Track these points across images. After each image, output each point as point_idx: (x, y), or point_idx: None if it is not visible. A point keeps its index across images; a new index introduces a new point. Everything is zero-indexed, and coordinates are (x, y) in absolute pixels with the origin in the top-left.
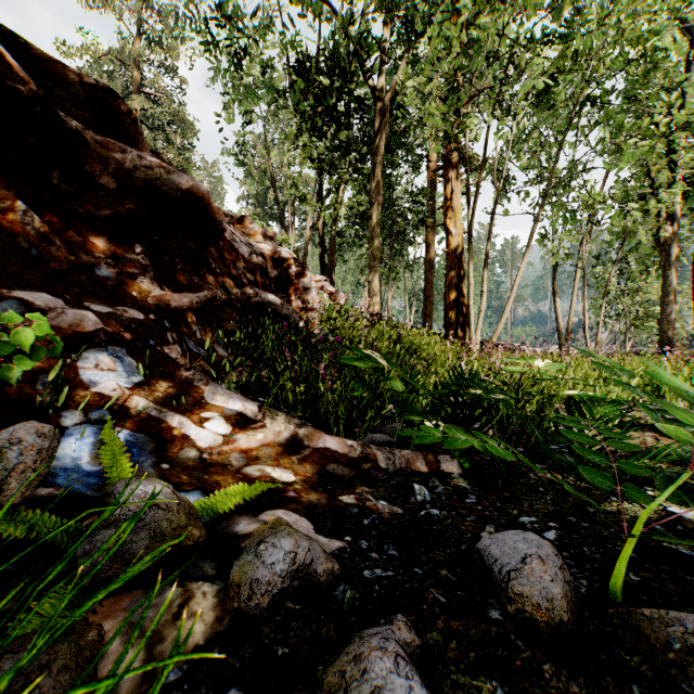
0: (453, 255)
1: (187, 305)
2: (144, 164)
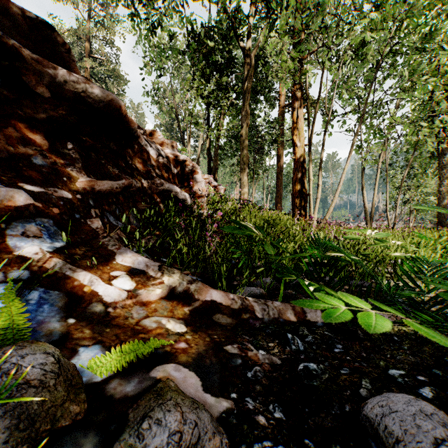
0: (298, 160)
1: (108, 189)
2: (73, 79)
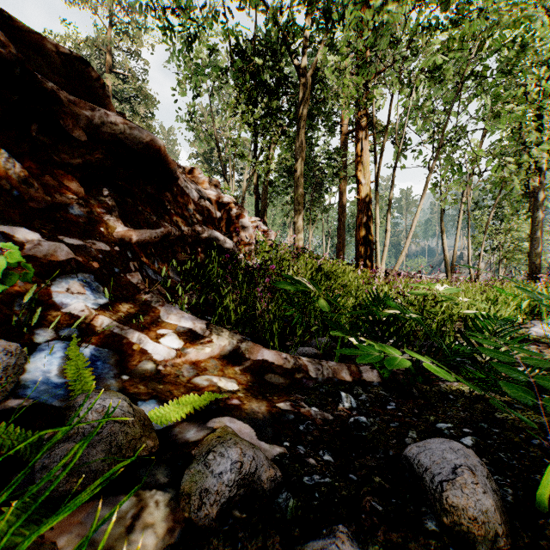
0: (363, 200)
1: (146, 239)
2: (110, 120)
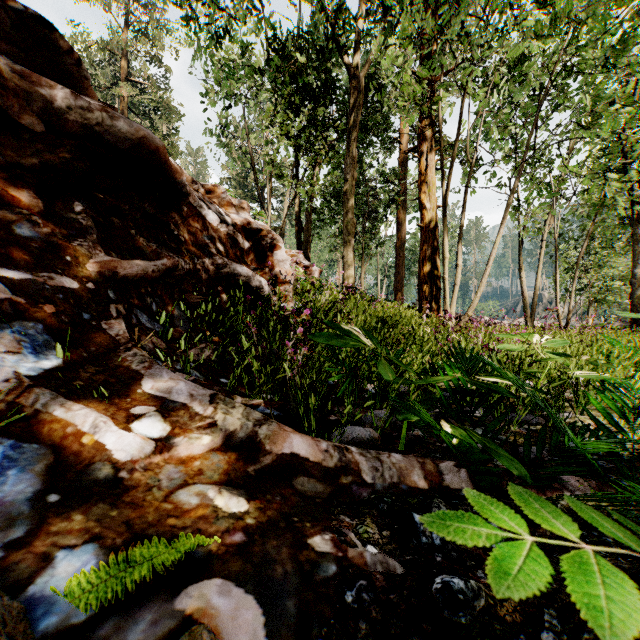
0: (427, 229)
1: (140, 273)
2: (81, 104)
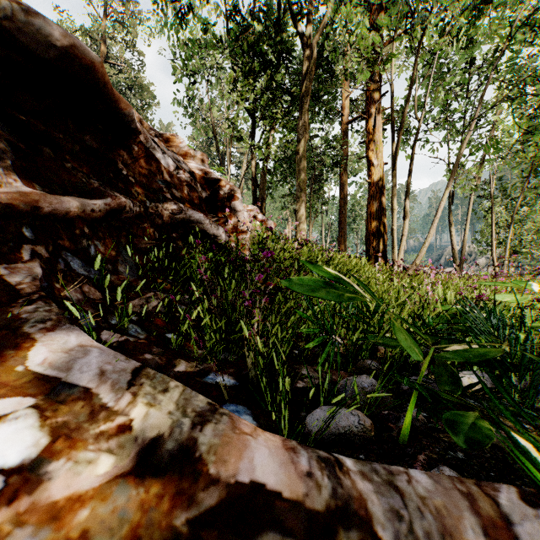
0: (375, 184)
1: (73, 211)
2: None
